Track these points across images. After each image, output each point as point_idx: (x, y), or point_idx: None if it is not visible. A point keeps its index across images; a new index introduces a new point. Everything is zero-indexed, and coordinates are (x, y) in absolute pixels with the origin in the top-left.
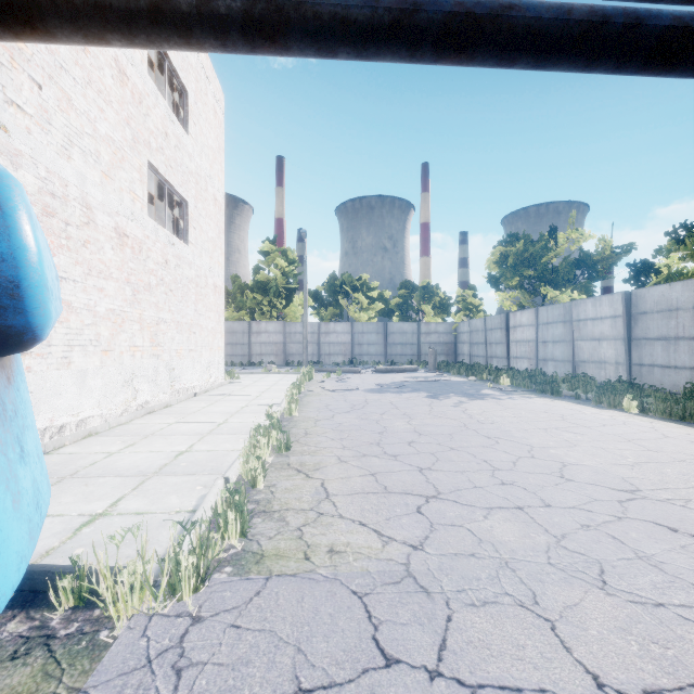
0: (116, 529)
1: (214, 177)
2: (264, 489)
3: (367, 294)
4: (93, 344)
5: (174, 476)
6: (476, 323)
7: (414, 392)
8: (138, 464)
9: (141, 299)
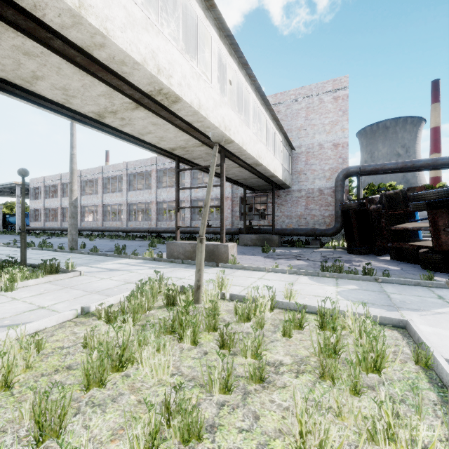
0: None
1: None
2: None
3: None
4: None
5: None
6: None
7: None
8: None
9: None
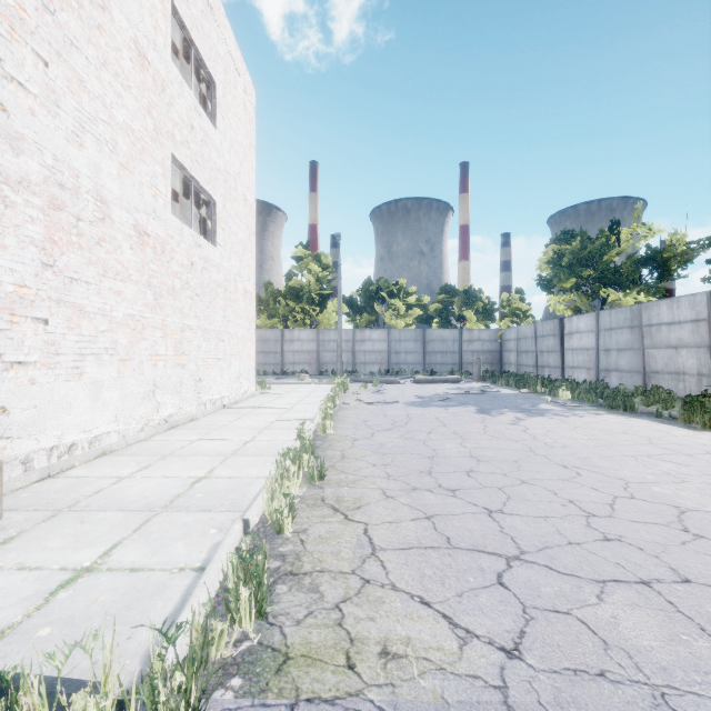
0: (99, 595)
1: (244, 175)
2: (292, 536)
3: (404, 300)
4: (109, 352)
5: (185, 512)
6: (525, 330)
7: (461, 405)
8: (147, 494)
9: (164, 304)
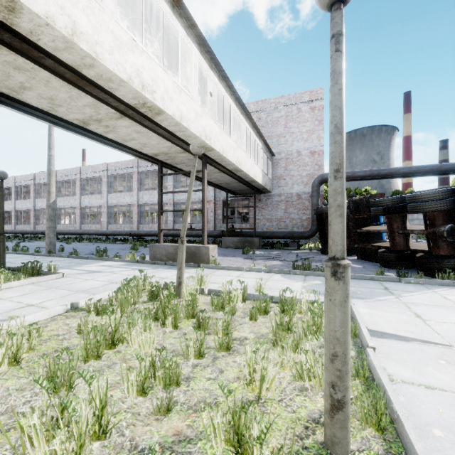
0: None
1: None
2: None
3: None
4: None
5: None
6: None
7: None
8: None
9: None
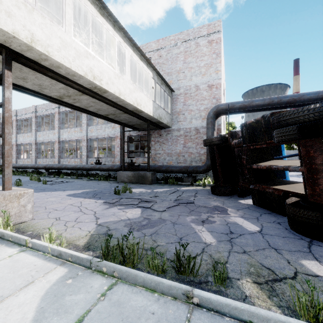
0: None
1: None
2: None
3: None
4: None
5: None
6: None
7: None
8: None
9: None
